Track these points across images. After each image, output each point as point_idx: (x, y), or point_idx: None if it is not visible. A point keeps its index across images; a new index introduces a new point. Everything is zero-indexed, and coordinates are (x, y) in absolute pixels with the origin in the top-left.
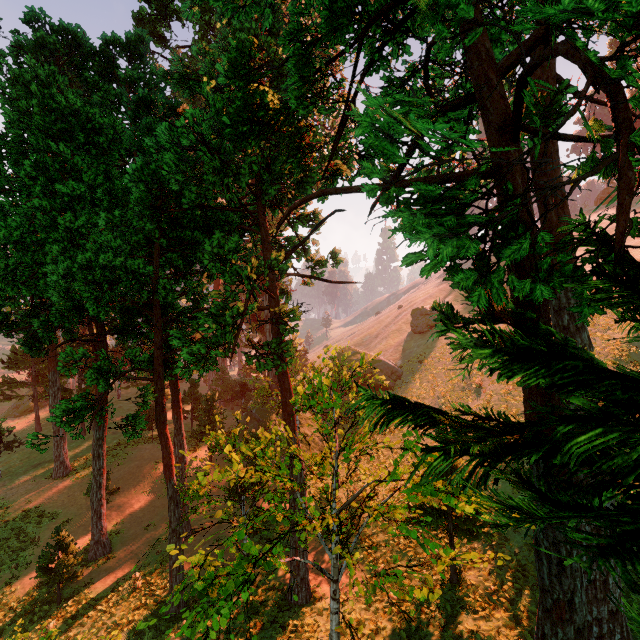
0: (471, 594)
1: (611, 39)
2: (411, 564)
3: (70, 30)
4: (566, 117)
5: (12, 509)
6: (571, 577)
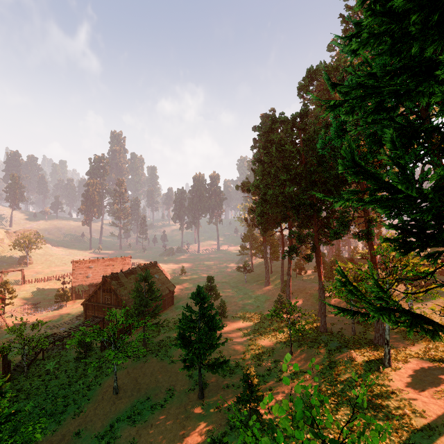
0: None
1: None
2: None
3: (282, 118)
4: None
5: (254, 292)
6: None
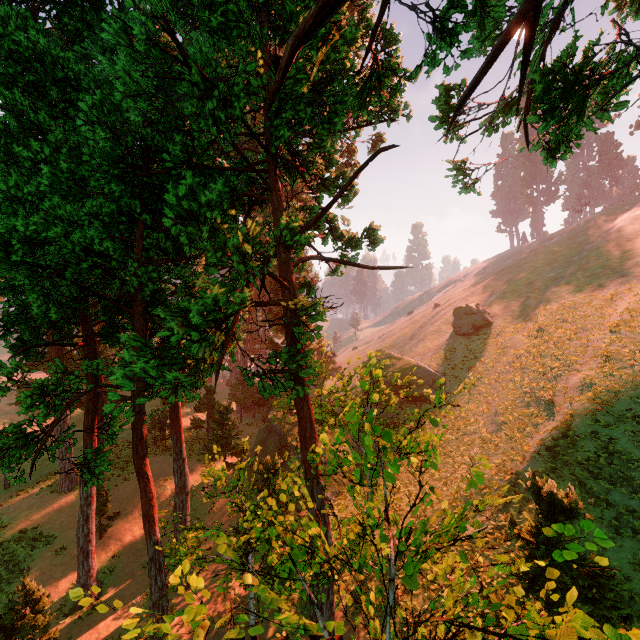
0: None
1: None
2: None
3: None
4: None
5: (9, 528)
6: None
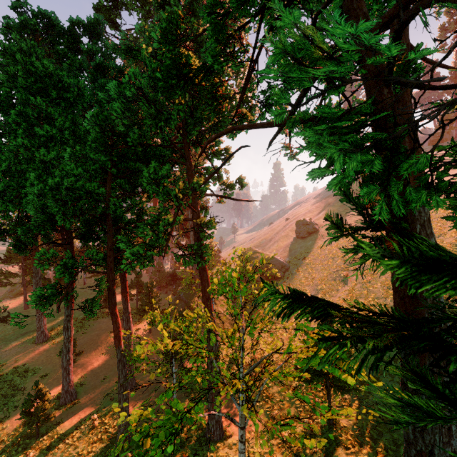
0: (344, 434)
1: (440, 25)
2: (298, 410)
3: (46, 15)
4: (452, 48)
5: (5, 366)
6: (431, 433)
